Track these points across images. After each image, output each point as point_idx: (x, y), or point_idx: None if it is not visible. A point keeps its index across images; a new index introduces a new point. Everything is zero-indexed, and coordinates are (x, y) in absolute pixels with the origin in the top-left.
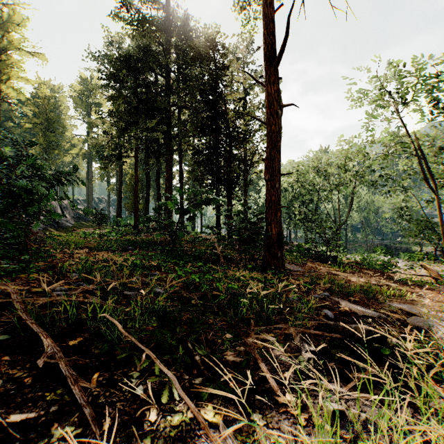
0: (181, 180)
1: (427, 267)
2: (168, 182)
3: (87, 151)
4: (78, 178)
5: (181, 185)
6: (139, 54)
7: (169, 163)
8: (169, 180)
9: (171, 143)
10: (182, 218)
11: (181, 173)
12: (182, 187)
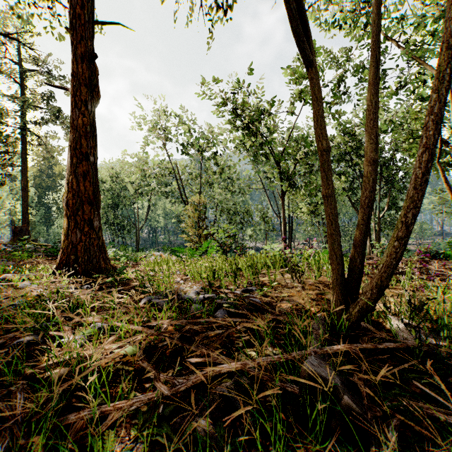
0: None
1: (163, 256)
2: None
3: None
4: None
5: None
6: None
7: None
8: None
9: None
10: None
11: None
12: None
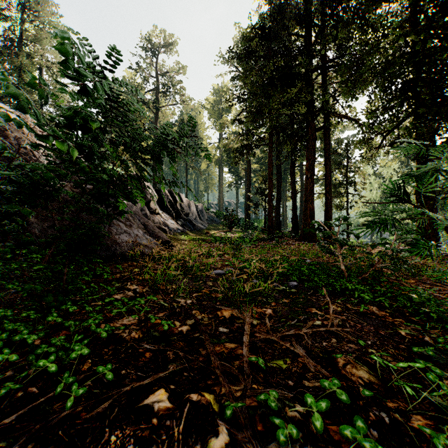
0: (327, 167)
1: None
2: (310, 171)
3: (218, 157)
4: (198, 143)
5: (327, 175)
6: (274, 14)
7: (311, 146)
8: (311, 169)
9: (312, 121)
10: (328, 219)
11: (327, 158)
12: (328, 177)
